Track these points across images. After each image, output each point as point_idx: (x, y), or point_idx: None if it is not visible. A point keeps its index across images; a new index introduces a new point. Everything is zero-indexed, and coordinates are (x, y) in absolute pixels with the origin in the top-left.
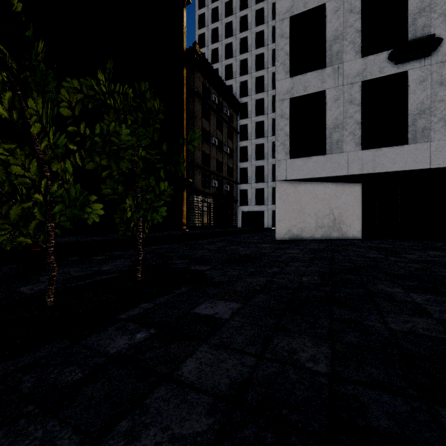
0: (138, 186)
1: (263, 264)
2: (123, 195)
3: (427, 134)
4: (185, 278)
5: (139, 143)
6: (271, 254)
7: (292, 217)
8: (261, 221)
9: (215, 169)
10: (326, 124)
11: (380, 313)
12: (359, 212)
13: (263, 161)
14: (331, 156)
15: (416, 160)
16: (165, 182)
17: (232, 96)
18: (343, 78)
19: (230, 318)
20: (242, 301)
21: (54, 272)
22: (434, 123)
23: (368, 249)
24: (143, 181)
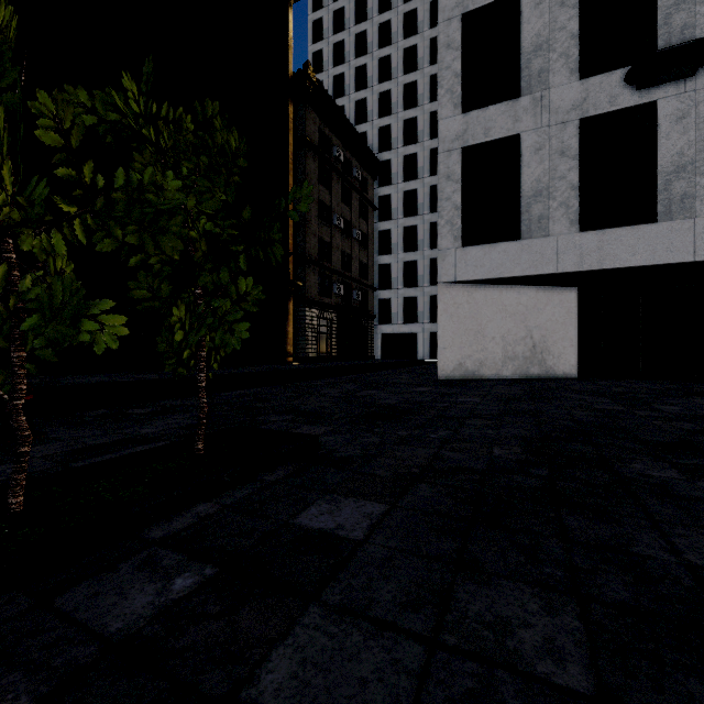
0: (198, 285)
1: (422, 423)
2: (171, 301)
3: (689, 206)
4: (283, 451)
5: (201, 208)
6: (433, 405)
7: (465, 342)
8: (413, 349)
9: (339, 266)
10: (521, 189)
11: (656, 525)
12: (574, 335)
13: (416, 253)
14: (529, 242)
15: (671, 248)
16: (248, 279)
17: (366, 150)
18: (550, 114)
19: (366, 539)
20: (388, 498)
21: (24, 447)
22: (701, 187)
23: (595, 395)
24: (208, 276)
